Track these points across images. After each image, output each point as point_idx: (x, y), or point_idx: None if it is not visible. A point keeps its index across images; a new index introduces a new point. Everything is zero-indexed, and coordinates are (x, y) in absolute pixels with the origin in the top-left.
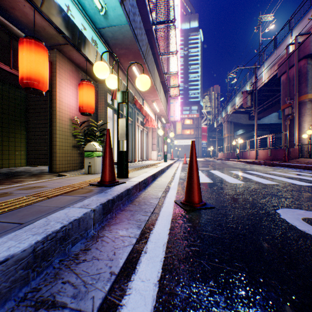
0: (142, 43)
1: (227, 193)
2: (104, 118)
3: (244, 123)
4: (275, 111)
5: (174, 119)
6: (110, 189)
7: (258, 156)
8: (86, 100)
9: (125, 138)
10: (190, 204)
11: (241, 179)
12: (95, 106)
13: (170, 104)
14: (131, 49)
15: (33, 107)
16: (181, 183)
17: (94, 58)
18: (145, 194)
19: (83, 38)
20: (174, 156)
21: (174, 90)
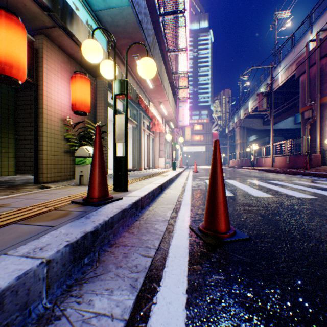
0: (147, 32)
1: (258, 212)
2: (104, 120)
3: (258, 128)
4: (291, 115)
5: (183, 124)
6: (97, 210)
7: (274, 163)
8: (80, 96)
9: (123, 140)
10: (214, 234)
11: (265, 190)
12: (93, 106)
13: (179, 107)
14: (134, 39)
15: (23, 108)
16: (194, 196)
17: (85, 39)
18: (149, 214)
19: (69, 11)
20: (183, 163)
21: (183, 93)
